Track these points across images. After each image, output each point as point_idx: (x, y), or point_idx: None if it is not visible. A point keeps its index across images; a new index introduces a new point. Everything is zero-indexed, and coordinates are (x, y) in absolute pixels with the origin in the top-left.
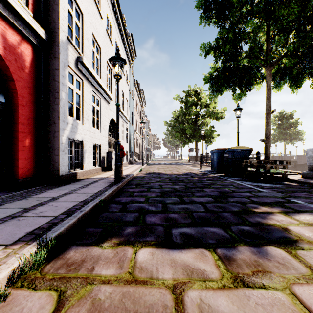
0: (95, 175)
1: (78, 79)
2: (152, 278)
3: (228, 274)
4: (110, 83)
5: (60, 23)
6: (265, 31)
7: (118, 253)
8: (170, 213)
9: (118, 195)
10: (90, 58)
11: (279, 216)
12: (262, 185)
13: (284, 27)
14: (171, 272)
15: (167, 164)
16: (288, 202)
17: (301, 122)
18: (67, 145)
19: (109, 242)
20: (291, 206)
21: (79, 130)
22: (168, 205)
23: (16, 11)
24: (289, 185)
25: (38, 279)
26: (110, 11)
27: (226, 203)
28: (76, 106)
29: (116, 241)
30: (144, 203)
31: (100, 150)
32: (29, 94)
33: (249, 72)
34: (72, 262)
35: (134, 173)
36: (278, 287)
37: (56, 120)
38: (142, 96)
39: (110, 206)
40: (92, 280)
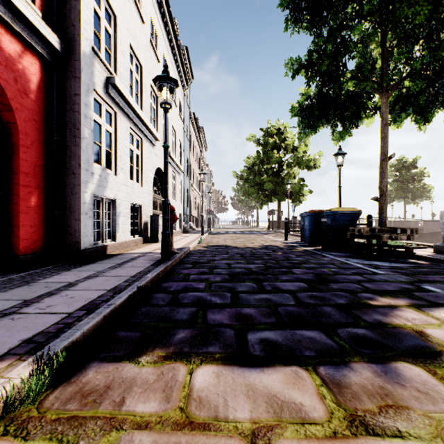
0: (134, 249)
1: (109, 110)
2: (218, 418)
3: (340, 411)
4: (155, 116)
5: (82, 27)
6: (379, 41)
7: (163, 373)
8: (244, 307)
9: (165, 280)
10: (127, 80)
11: (408, 313)
12: (377, 264)
13: (408, 34)
14: (248, 408)
15: (237, 233)
16: (419, 289)
17: (428, 174)
18: (92, 205)
19: (151, 355)
20: (424, 296)
21: (111, 184)
22: (241, 295)
23: (16, 8)
24: (417, 263)
25: (33, 421)
26: (155, 13)
27: (327, 291)
28: (105, 149)
29: (161, 354)
30: (205, 292)
31: (141, 213)
32: (35, 130)
33: (356, 100)
34: (90, 389)
35: (190, 247)
36: (423, 436)
37: (76, 168)
38: (201, 136)
39: (153, 296)
40: (120, 423)
